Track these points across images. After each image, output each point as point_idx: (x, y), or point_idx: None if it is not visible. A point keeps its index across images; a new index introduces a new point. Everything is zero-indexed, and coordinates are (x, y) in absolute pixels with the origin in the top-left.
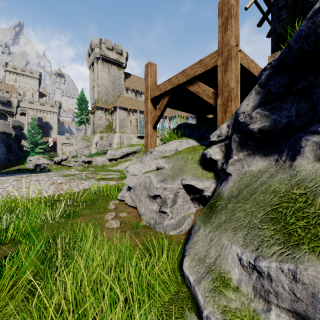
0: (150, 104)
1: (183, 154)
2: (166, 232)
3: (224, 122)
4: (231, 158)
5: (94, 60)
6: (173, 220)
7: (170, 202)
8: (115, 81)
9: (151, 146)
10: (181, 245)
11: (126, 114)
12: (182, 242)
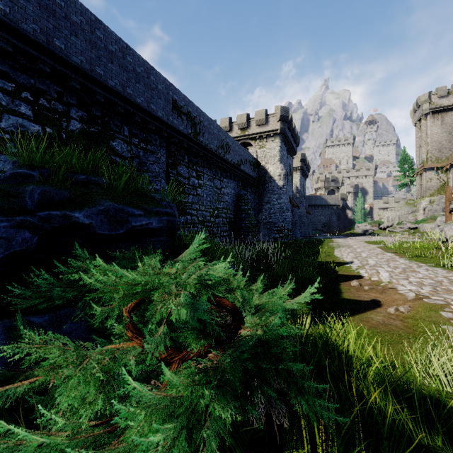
0: (447, 203)
1: None
2: None
3: None
4: None
5: (421, 117)
6: None
7: None
8: (452, 130)
9: (448, 221)
10: None
11: None
12: None
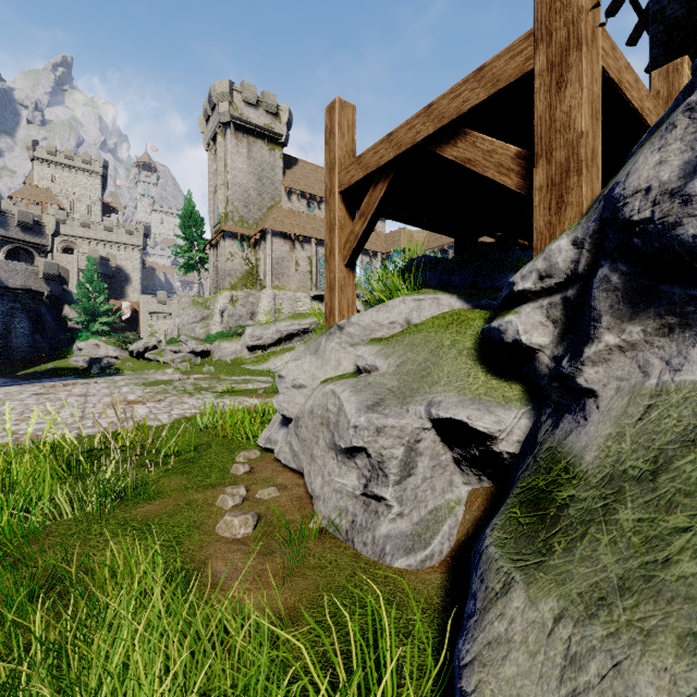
0: (340, 205)
1: (428, 333)
2: (384, 560)
3: (554, 236)
4: (591, 341)
5: (217, 130)
6: (404, 523)
7: (396, 469)
8: (263, 174)
9: (342, 312)
10: (434, 612)
11: (288, 248)
12: (436, 601)
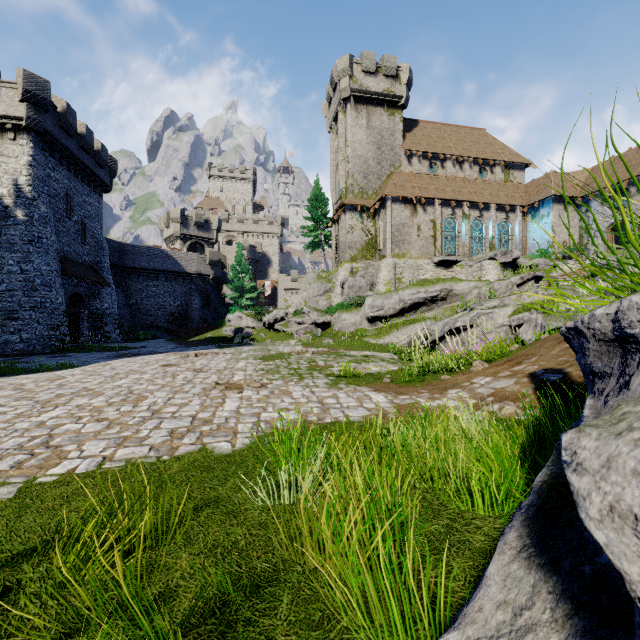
0: None
1: None
2: None
3: None
4: None
5: (338, 108)
6: None
7: None
8: (382, 142)
9: None
10: None
11: (408, 213)
12: None
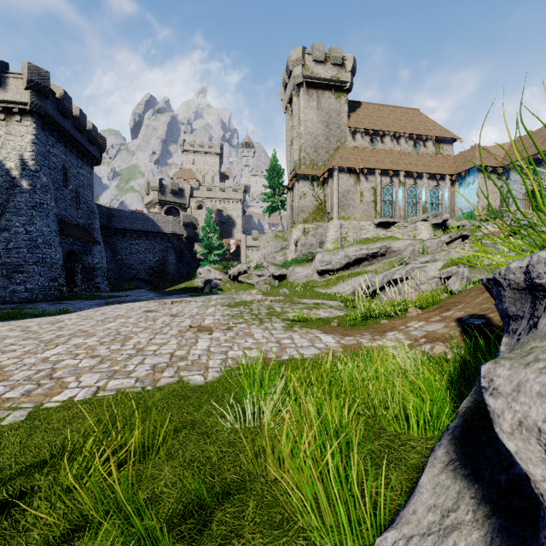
0: None
1: None
2: None
3: None
4: None
5: (292, 92)
6: None
7: None
8: (330, 121)
9: None
10: None
11: (353, 181)
12: None
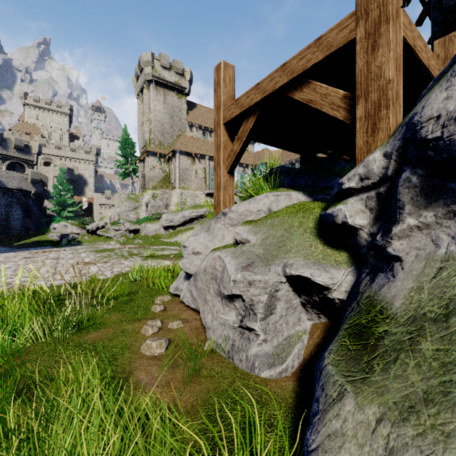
0: (224, 132)
1: (283, 217)
2: (254, 371)
3: (370, 151)
4: (397, 222)
5: (144, 85)
6: (267, 346)
7: (262, 309)
8: (173, 114)
9: (225, 204)
10: (288, 409)
11: (190, 162)
12: (290, 401)
